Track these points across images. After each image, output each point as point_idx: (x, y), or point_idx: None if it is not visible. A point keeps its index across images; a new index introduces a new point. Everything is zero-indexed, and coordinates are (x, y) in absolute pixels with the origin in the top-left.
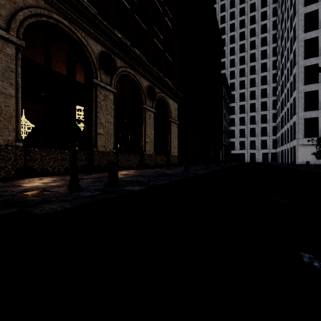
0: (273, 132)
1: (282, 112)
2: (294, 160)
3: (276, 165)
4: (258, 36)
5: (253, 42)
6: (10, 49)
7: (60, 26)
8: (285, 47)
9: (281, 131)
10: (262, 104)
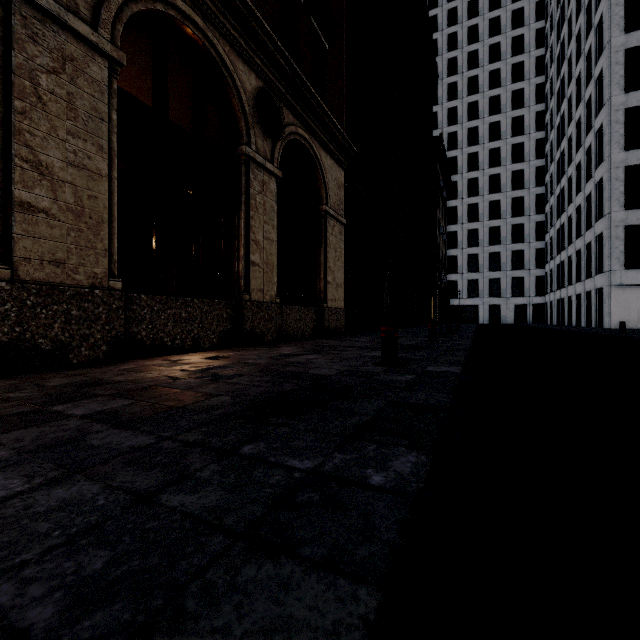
0: (536, 261)
1: (560, 216)
2: (598, 320)
3: (571, 331)
4: (506, 60)
5: (495, 73)
6: None
7: None
8: (570, 78)
9: (559, 257)
10: (513, 203)
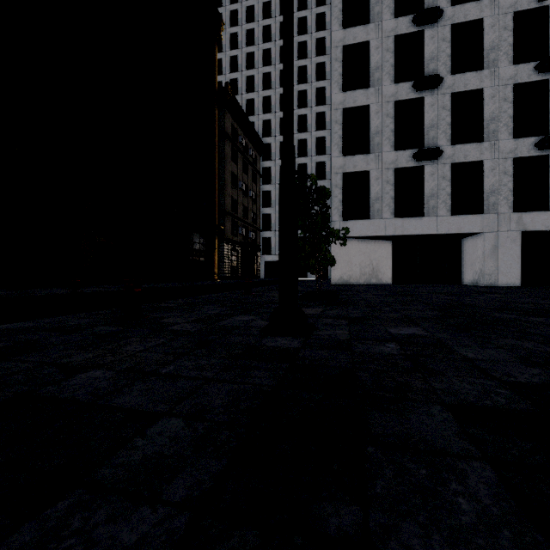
0: None
1: None
2: None
3: None
4: (311, 34)
5: (303, 45)
6: None
7: None
8: None
9: None
10: (318, 167)
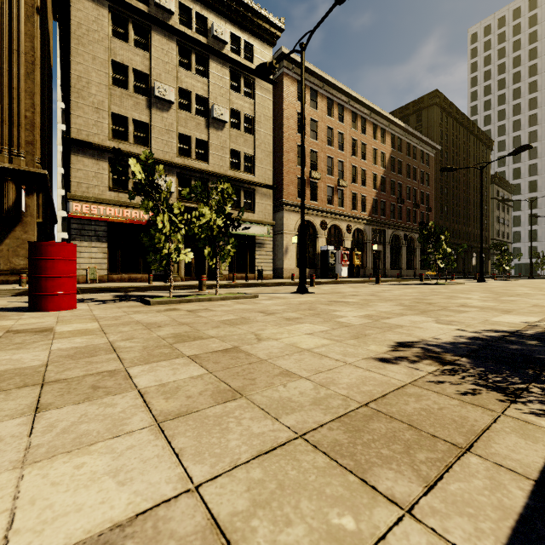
0: None
1: None
2: None
3: None
4: None
5: None
6: (389, 246)
7: (395, 234)
8: None
9: None
10: None
